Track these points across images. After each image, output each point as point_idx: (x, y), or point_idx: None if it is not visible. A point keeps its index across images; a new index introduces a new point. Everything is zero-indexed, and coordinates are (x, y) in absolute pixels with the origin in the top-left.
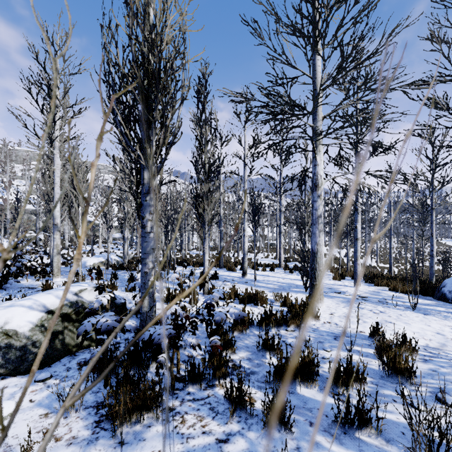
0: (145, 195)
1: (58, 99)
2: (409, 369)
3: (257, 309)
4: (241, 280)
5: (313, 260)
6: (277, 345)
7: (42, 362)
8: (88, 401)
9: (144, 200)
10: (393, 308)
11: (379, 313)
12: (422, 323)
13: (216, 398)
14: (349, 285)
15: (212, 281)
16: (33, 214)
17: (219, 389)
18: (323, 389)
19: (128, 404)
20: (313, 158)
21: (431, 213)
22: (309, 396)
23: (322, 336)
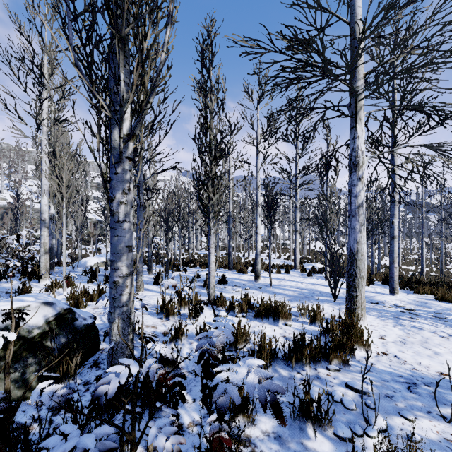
0: (116, 165)
1: (45, 77)
2: None
3: (278, 329)
4: (254, 284)
5: (352, 263)
6: (327, 413)
7: None
8: None
9: (114, 173)
10: None
11: (448, 337)
12: None
13: None
14: (382, 292)
15: (219, 286)
16: None
17: None
18: None
19: None
20: (352, 129)
21: None
22: None
23: (386, 383)
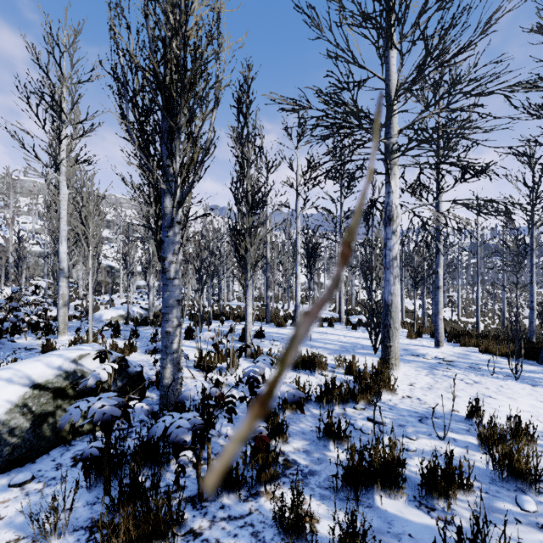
0: (167, 229)
1: (64, 112)
2: (534, 472)
3: (314, 378)
4: None
5: (387, 314)
6: (345, 432)
7: (23, 457)
8: (79, 518)
9: (166, 236)
10: (490, 377)
11: (473, 383)
12: (532, 398)
13: (261, 516)
14: (428, 345)
15: (256, 340)
16: (41, 257)
17: (265, 500)
18: (413, 500)
19: (132, 532)
20: (387, 183)
21: (531, 255)
22: (394, 512)
23: (402, 417)
